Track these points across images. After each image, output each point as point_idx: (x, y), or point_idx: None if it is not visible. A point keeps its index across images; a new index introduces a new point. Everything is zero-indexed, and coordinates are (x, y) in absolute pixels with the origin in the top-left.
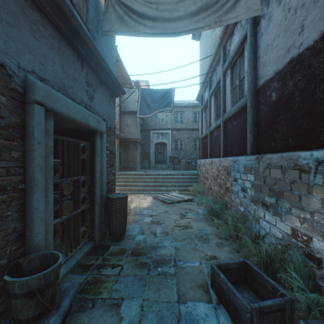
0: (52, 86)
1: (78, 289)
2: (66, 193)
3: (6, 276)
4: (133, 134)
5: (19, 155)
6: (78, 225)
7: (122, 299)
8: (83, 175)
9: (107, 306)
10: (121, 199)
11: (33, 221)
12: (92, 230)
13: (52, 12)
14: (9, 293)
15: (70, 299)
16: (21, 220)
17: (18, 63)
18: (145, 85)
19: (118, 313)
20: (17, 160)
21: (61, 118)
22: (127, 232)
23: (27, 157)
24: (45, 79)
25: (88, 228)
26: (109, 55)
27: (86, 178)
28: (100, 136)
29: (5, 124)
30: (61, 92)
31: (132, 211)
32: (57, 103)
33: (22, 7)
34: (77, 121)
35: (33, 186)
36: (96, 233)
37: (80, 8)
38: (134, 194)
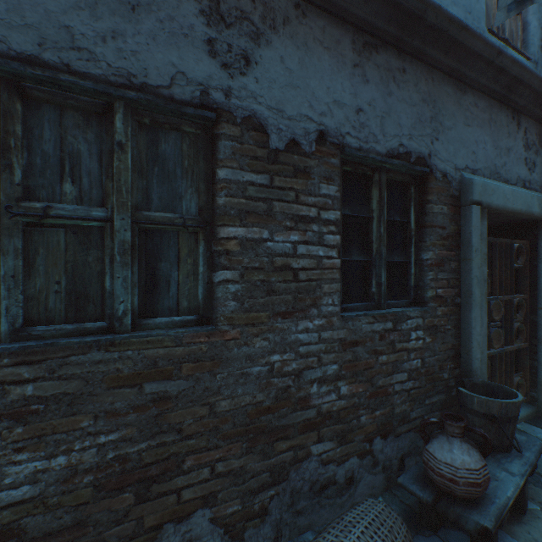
0: (482, 175)
1: (541, 451)
2: (494, 317)
3: (460, 388)
4: None
5: (455, 265)
6: (509, 369)
7: None
8: (516, 294)
9: None
10: None
11: (469, 343)
12: (531, 387)
13: (486, 80)
14: (464, 406)
15: (533, 455)
16: (456, 338)
17: (454, 165)
18: None
19: None
20: (453, 271)
21: (490, 213)
22: None
23: (461, 268)
24: (475, 170)
25: (523, 380)
26: None
27: (521, 300)
28: None
29: (446, 235)
30: (491, 178)
31: None
32: (492, 195)
33: (457, 101)
34: (515, 212)
35: (469, 301)
36: (540, 394)
37: (511, 35)
38: None
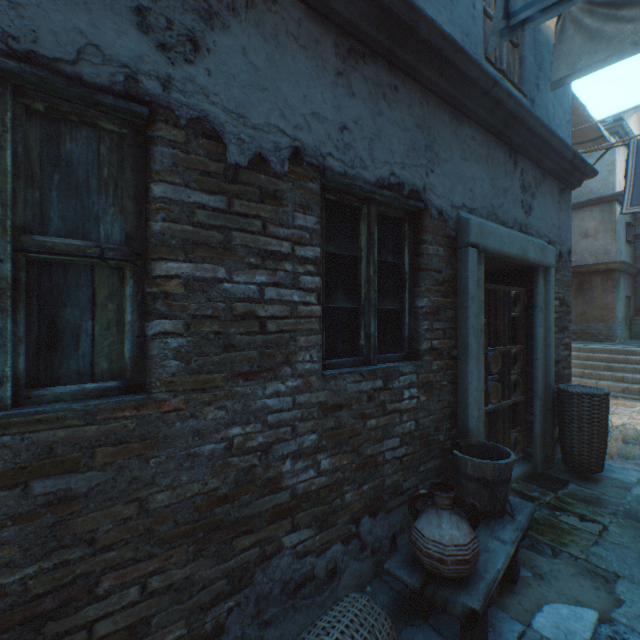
0: (479, 216)
1: (533, 512)
2: (492, 370)
3: (455, 450)
4: (603, 254)
5: (452, 314)
6: (507, 425)
7: (615, 575)
8: (513, 345)
9: (581, 569)
10: (593, 397)
11: (466, 399)
12: (527, 442)
13: (483, 112)
14: (459, 471)
15: (525, 517)
16: (452, 395)
17: (451, 203)
18: (639, 117)
19: (608, 591)
20: (450, 320)
21: (487, 258)
22: (606, 471)
23: (458, 317)
24: (473, 209)
25: (520, 435)
26: (556, 114)
27: (518, 350)
28: (543, 275)
29: (442, 279)
30: (489, 219)
31: (614, 432)
32: (489, 238)
33: (454, 132)
34: (511, 257)
35: (465, 353)
36: (536, 450)
37: (508, 68)
38: (610, 398)
